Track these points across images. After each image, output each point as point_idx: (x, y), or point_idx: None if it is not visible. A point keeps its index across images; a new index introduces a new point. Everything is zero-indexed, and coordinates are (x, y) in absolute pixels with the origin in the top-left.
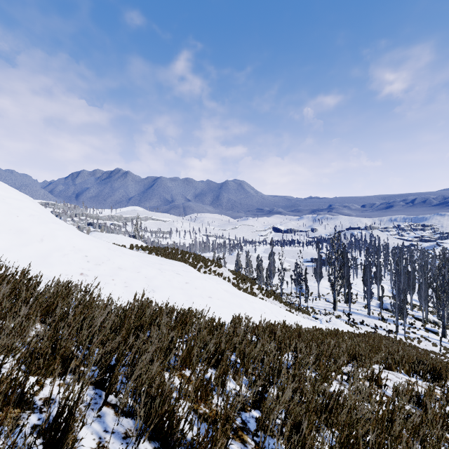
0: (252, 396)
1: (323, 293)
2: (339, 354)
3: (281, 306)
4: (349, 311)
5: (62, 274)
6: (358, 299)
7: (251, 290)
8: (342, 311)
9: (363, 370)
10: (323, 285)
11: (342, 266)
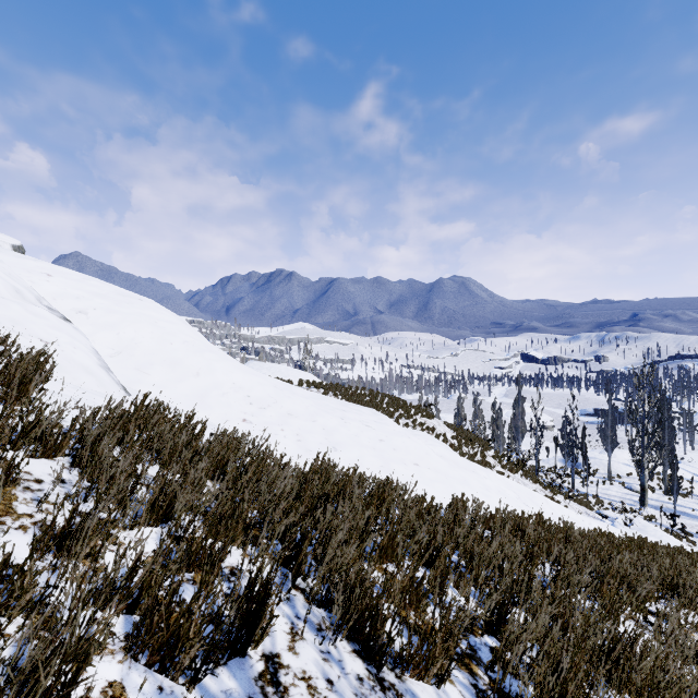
0: (485, 615)
1: (619, 473)
2: (640, 579)
3: (536, 488)
4: (674, 509)
5: (222, 419)
6: (695, 490)
7: (482, 458)
8: (658, 508)
9: (689, 612)
10: (618, 458)
11: (658, 427)
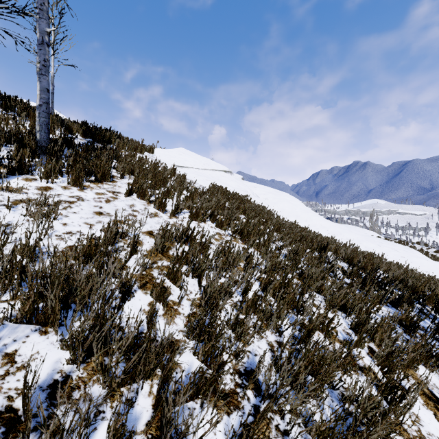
0: None
1: None
2: None
3: None
4: None
5: None
6: None
7: None
8: None
9: None
10: None
11: None
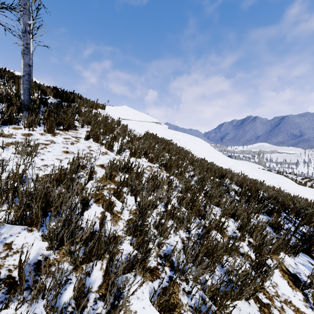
0: None
1: None
2: None
3: None
4: None
5: None
6: None
7: None
8: None
9: None
10: None
11: None
